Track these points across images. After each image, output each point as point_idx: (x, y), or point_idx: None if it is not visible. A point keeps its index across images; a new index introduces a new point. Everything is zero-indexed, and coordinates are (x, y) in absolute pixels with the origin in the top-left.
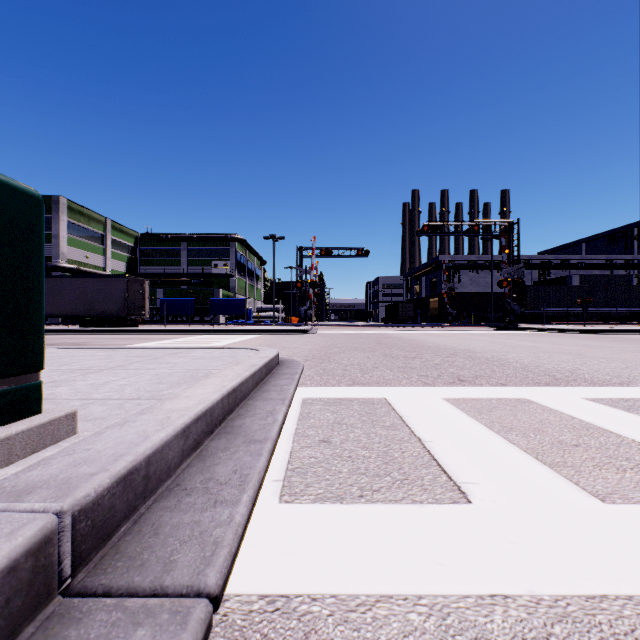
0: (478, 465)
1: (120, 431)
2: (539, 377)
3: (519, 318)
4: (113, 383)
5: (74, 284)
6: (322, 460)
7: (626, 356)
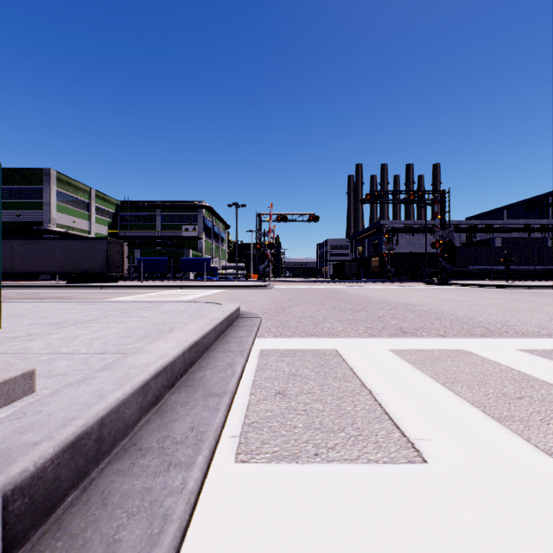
0: (429, 419)
1: (77, 390)
2: (474, 329)
3: (449, 275)
4: (84, 337)
5: (62, 245)
6: (278, 414)
7: (548, 309)
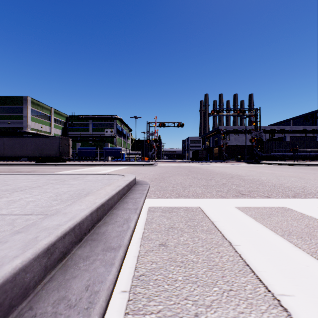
0: (283, 272)
1: None
2: (286, 192)
3: (260, 158)
4: (24, 200)
5: (33, 140)
6: (161, 266)
7: None
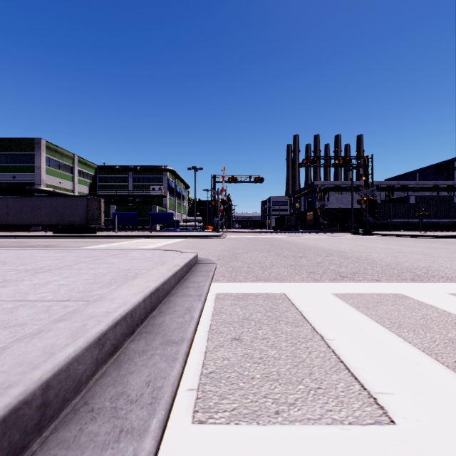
0: (385, 369)
1: (27, 345)
2: (403, 274)
3: (372, 226)
4: (53, 283)
5: (49, 202)
6: (235, 362)
7: None
